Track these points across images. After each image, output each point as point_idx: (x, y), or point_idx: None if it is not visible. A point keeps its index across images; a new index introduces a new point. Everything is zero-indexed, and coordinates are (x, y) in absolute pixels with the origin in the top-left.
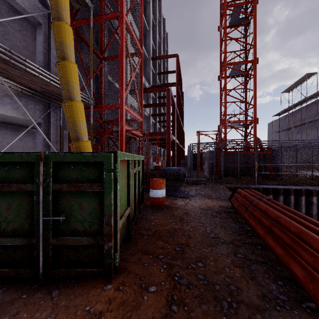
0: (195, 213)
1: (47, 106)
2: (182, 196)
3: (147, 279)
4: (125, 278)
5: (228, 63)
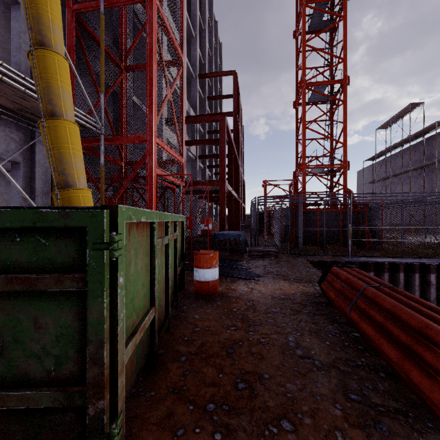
0: (266, 306)
1: (30, 135)
2: (244, 277)
3: None
4: None
5: (308, 83)
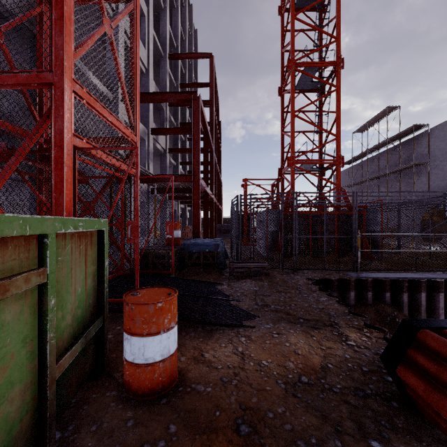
0: (284, 430)
1: None
2: (226, 323)
3: None
4: None
5: (297, 63)
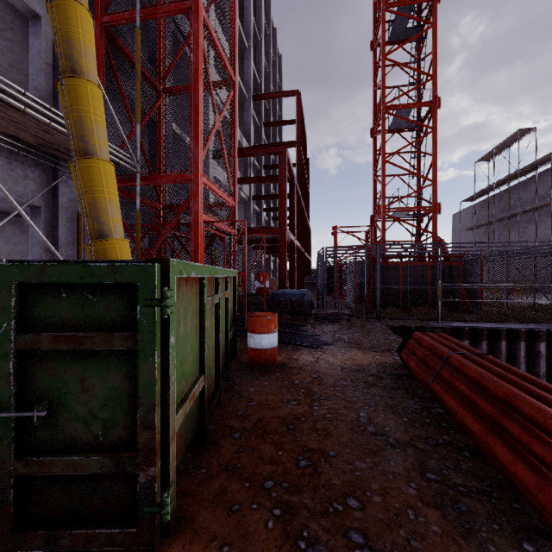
0: (335, 378)
1: (52, 174)
2: (308, 345)
3: (237, 551)
4: (186, 550)
5: (388, 106)
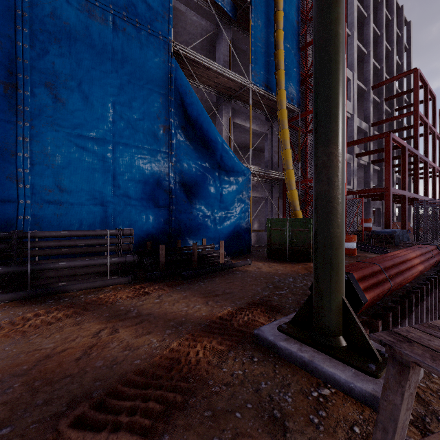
0: None
1: (270, 185)
2: (378, 253)
3: None
4: None
5: None
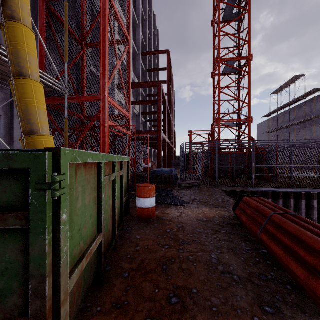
0: (193, 227)
1: (9, 94)
2: (175, 204)
3: None
4: None
5: (222, 59)
